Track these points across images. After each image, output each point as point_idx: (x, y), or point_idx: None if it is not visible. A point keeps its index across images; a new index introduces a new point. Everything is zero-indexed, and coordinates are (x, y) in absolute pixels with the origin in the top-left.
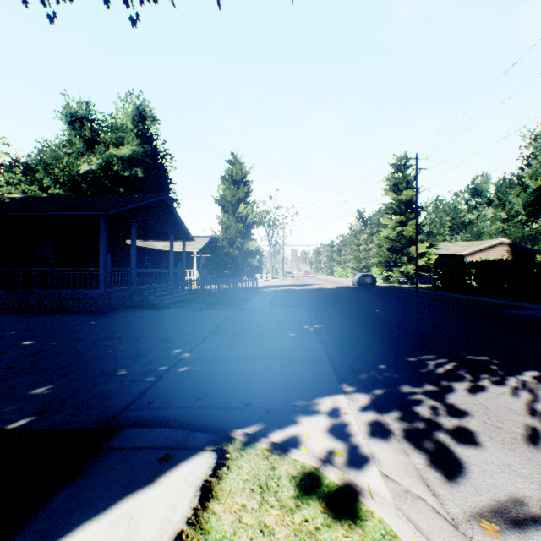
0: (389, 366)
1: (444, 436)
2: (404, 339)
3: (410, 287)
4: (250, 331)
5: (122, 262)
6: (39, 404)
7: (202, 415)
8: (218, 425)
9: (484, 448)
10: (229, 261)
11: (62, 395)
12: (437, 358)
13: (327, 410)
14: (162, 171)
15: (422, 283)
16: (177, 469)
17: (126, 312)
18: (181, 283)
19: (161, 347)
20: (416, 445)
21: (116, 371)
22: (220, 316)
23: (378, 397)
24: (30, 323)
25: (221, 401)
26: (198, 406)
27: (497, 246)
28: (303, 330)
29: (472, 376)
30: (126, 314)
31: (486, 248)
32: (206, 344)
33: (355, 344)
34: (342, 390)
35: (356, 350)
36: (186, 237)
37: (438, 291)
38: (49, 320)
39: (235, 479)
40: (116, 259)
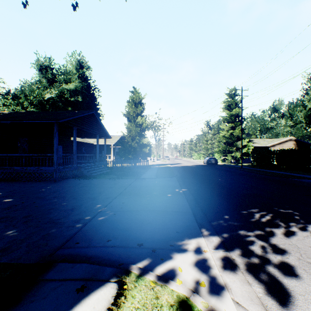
0: (230, 216)
1: (273, 269)
2: (238, 198)
3: (237, 165)
4: (143, 193)
5: (69, 150)
6: (4, 244)
7: (110, 253)
8: (120, 261)
9: (303, 279)
10: (131, 150)
11: (21, 237)
12: (260, 211)
13: (193, 249)
14: (93, 97)
15: (244, 163)
16: (89, 298)
17: (69, 180)
18: (103, 163)
19: (88, 203)
20: (255, 277)
21: (58, 220)
22: (125, 183)
23: (225, 239)
24: (11, 187)
25: (123, 242)
26: (107, 245)
27: (288, 141)
28: (175, 192)
29: (284, 224)
30: (69, 181)
31: (282, 143)
32: (116, 201)
33: (208, 201)
34: (202, 234)
35: (209, 205)
36: (106, 136)
37: (254, 167)
38: (23, 186)
39: (129, 308)
40: (65, 149)
